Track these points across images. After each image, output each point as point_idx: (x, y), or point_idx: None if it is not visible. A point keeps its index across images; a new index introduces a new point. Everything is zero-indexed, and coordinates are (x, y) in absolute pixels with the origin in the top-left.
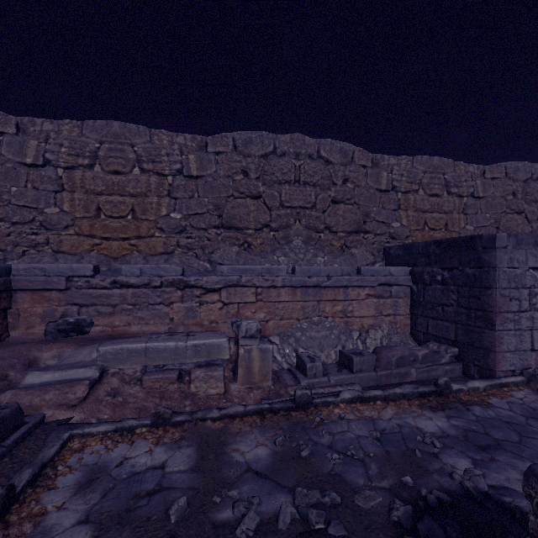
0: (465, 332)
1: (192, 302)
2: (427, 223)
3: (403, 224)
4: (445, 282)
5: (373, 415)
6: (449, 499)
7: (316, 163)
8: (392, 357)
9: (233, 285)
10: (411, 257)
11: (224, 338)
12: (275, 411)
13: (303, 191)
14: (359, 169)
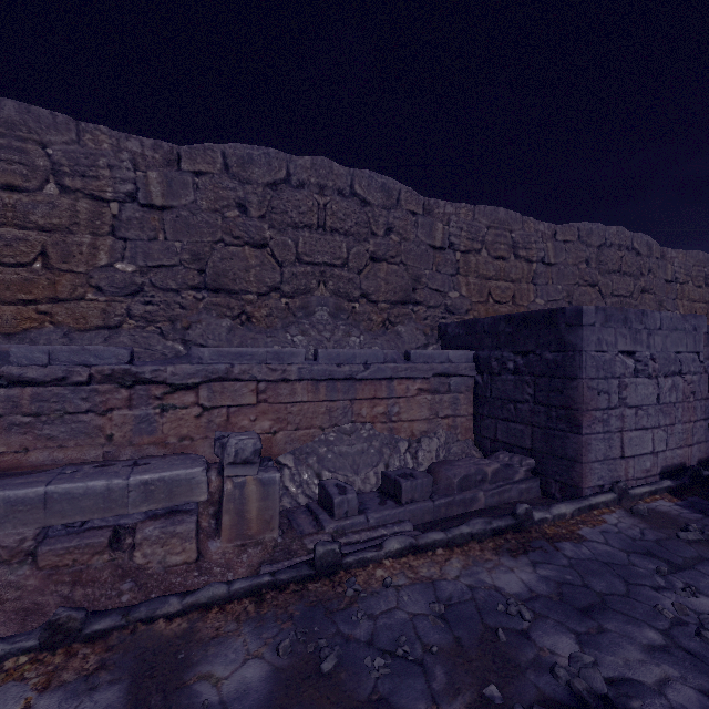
0: (544, 437)
1: (147, 407)
2: (491, 293)
3: (462, 294)
4: (518, 371)
5: (433, 574)
6: None
7: (349, 202)
8: (453, 478)
9: (219, 378)
10: (474, 338)
11: (199, 466)
12: (281, 586)
13: (329, 241)
14: (407, 216)
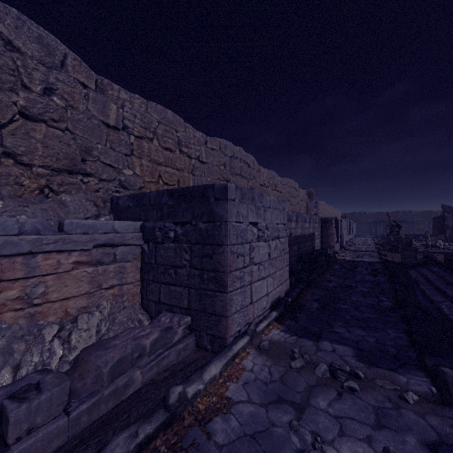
0: (198, 297)
1: None
2: (162, 176)
3: (136, 173)
4: (178, 240)
5: None
6: None
7: None
8: (104, 367)
9: None
10: (142, 209)
11: None
12: None
13: None
14: (75, 84)
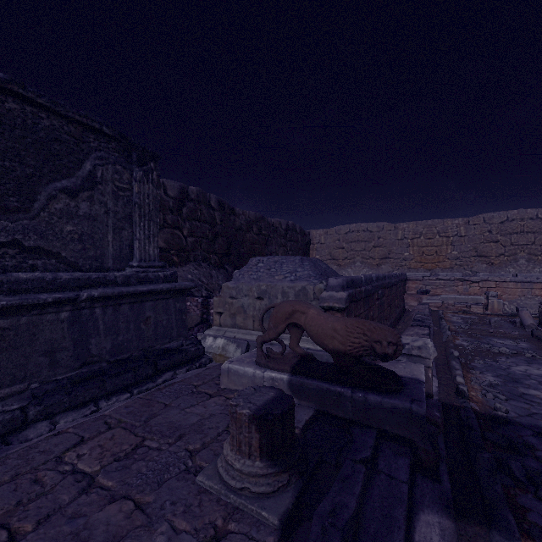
0: None
1: (466, 286)
2: None
3: None
4: None
5: None
6: None
7: (535, 221)
8: None
9: (484, 280)
10: None
11: (482, 297)
12: (502, 316)
13: (525, 236)
14: None
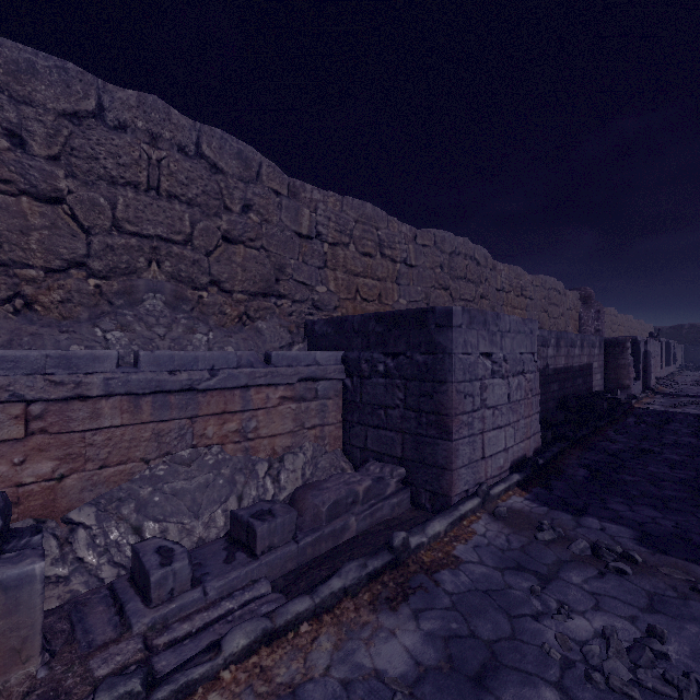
0: (414, 445)
1: None
2: (359, 290)
3: (330, 290)
4: (389, 374)
5: (295, 674)
6: None
7: (193, 164)
8: (322, 506)
9: None
10: (344, 337)
11: None
12: None
13: (165, 208)
14: (269, 194)
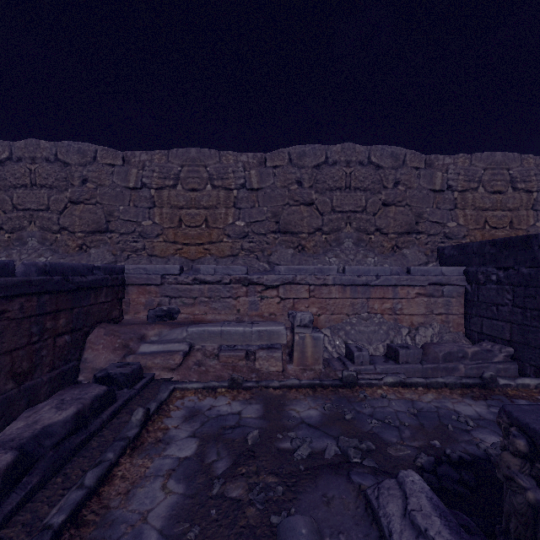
0: (520, 332)
1: (254, 296)
2: (488, 221)
3: (459, 224)
4: (499, 282)
5: (413, 398)
6: (469, 458)
7: (366, 169)
8: (439, 352)
9: (289, 283)
10: (465, 257)
11: (282, 326)
12: (325, 387)
13: (353, 196)
14: (411, 171)
